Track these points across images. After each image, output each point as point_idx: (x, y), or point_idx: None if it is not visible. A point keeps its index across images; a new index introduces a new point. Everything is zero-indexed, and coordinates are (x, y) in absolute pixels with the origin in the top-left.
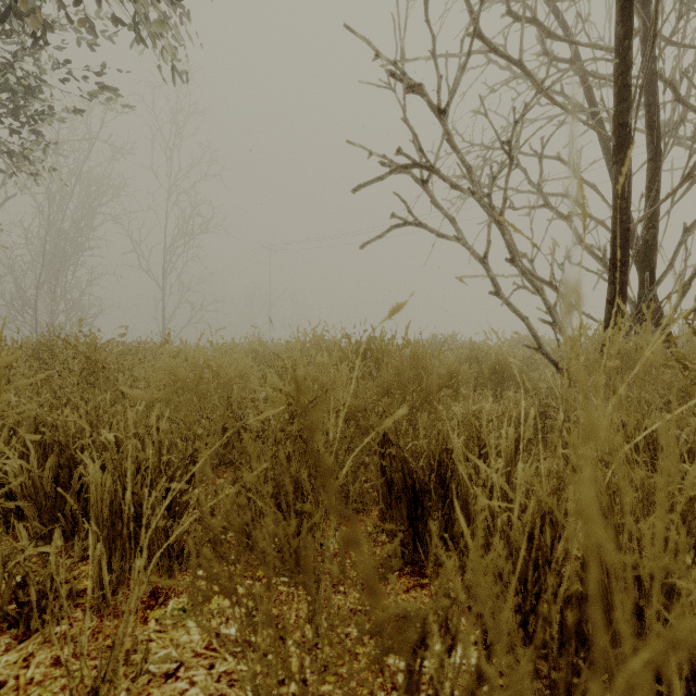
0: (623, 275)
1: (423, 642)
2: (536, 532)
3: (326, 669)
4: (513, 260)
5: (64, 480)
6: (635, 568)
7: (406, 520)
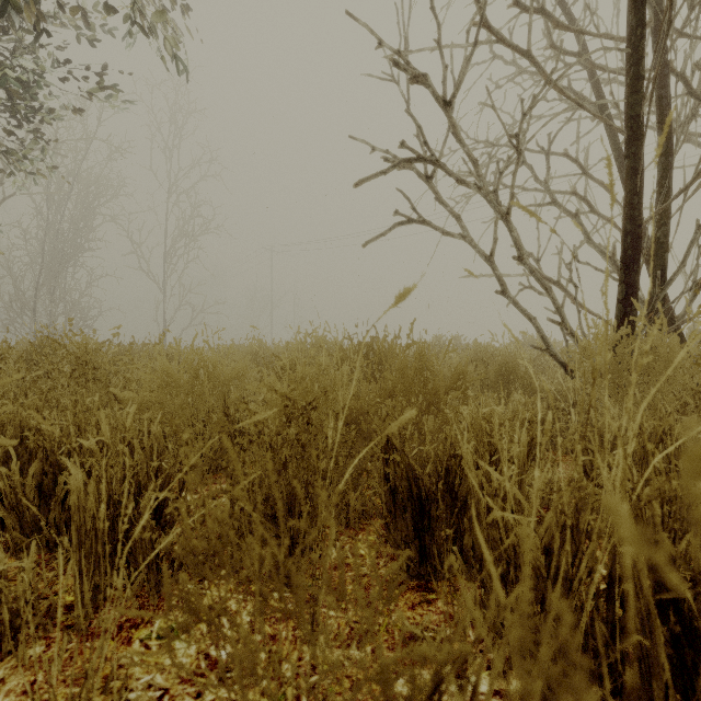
0: (635, 273)
1: (437, 690)
2: (556, 547)
3: (325, 698)
4: (521, 258)
5: (49, 487)
6: (670, 590)
7: (411, 530)
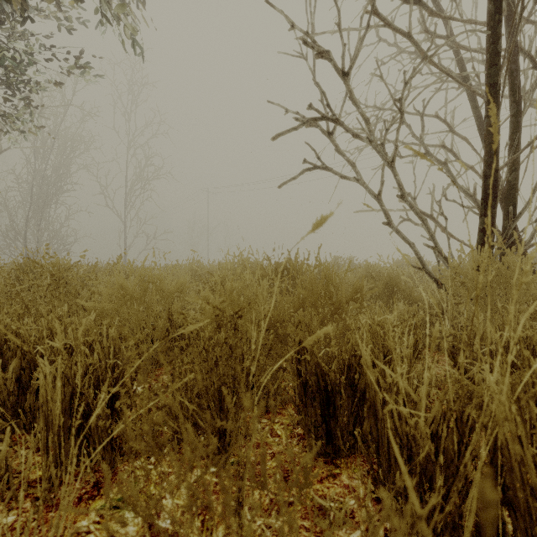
0: (493, 208)
1: None
2: (443, 436)
3: None
4: (403, 196)
5: (26, 380)
6: None
7: (319, 416)
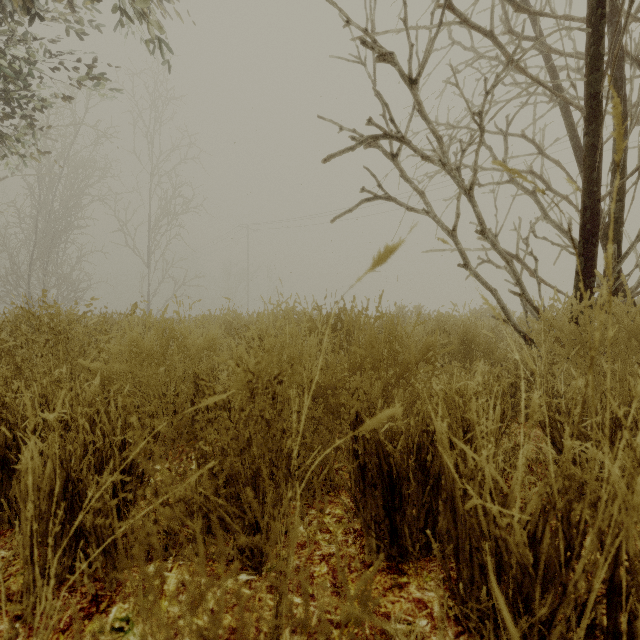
0: (593, 247)
1: None
2: (545, 543)
3: None
4: (483, 232)
5: (12, 461)
6: None
7: (381, 508)
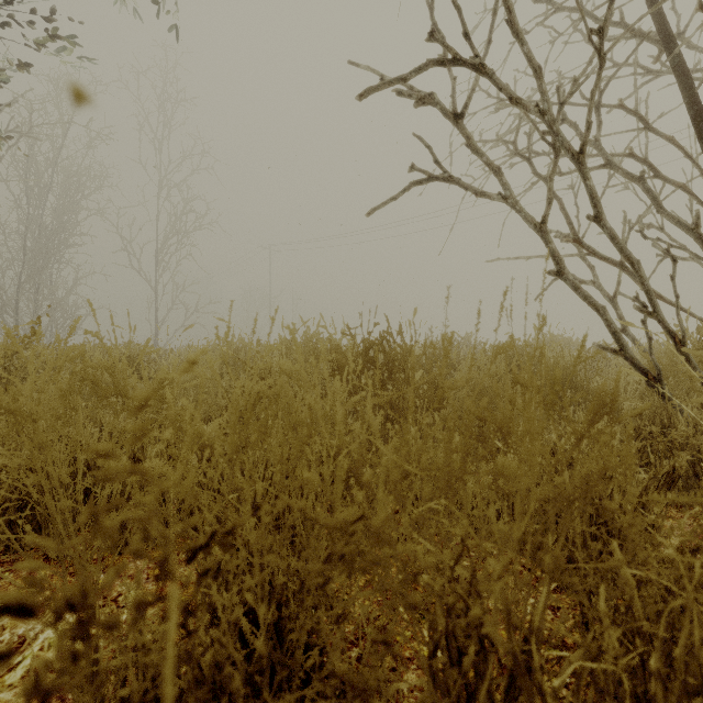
0: None
1: None
2: None
3: None
4: (598, 218)
5: None
6: None
7: None
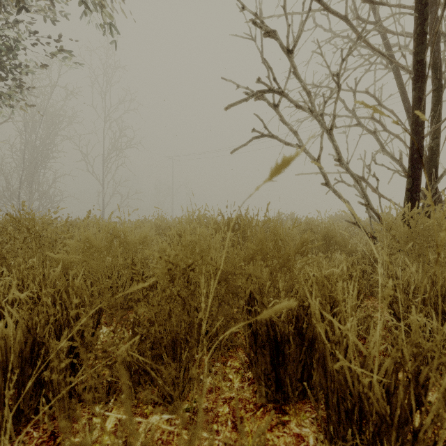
0: (419, 170)
1: None
2: (399, 397)
3: None
4: (340, 160)
5: None
6: None
7: (268, 364)
